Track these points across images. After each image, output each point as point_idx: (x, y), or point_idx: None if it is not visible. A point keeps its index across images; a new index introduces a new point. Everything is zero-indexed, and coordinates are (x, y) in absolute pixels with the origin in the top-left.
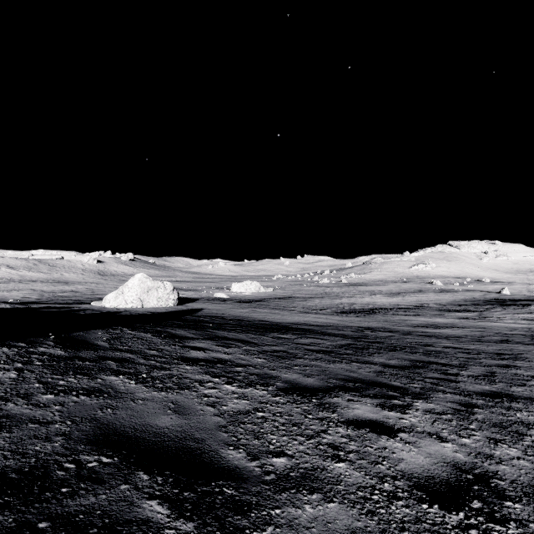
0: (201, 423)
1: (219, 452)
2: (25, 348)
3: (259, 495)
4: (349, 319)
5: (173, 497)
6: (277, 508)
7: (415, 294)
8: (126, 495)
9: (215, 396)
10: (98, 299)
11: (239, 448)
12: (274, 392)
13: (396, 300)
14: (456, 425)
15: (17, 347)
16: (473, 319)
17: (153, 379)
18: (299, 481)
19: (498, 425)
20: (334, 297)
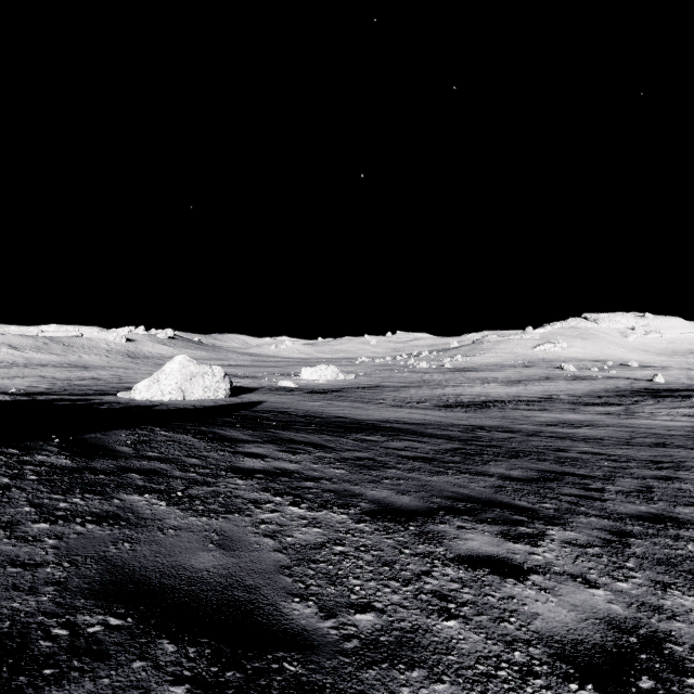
0: (255, 562)
1: (280, 607)
2: (17, 456)
3: (336, 673)
4: (455, 415)
5: (209, 680)
6: (362, 693)
7: (541, 382)
8: (140, 677)
9: (276, 523)
10: (126, 388)
11: (308, 600)
12: (356, 516)
13: (516, 390)
14: (608, 563)
15: (6, 455)
16: (617, 415)
17: (191, 498)
18: (393, 649)
19: (664, 562)
20: (434, 386)
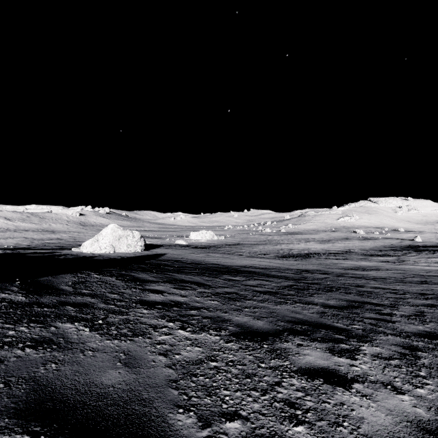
0: (151, 378)
1: (167, 418)
2: None
3: None
4: (288, 262)
5: None
6: None
7: (343, 241)
8: None
9: (168, 343)
10: (78, 245)
11: (190, 410)
12: (226, 337)
13: (327, 246)
14: (407, 373)
15: None
16: (393, 262)
17: (108, 325)
18: None
19: None
20: (275, 244)
